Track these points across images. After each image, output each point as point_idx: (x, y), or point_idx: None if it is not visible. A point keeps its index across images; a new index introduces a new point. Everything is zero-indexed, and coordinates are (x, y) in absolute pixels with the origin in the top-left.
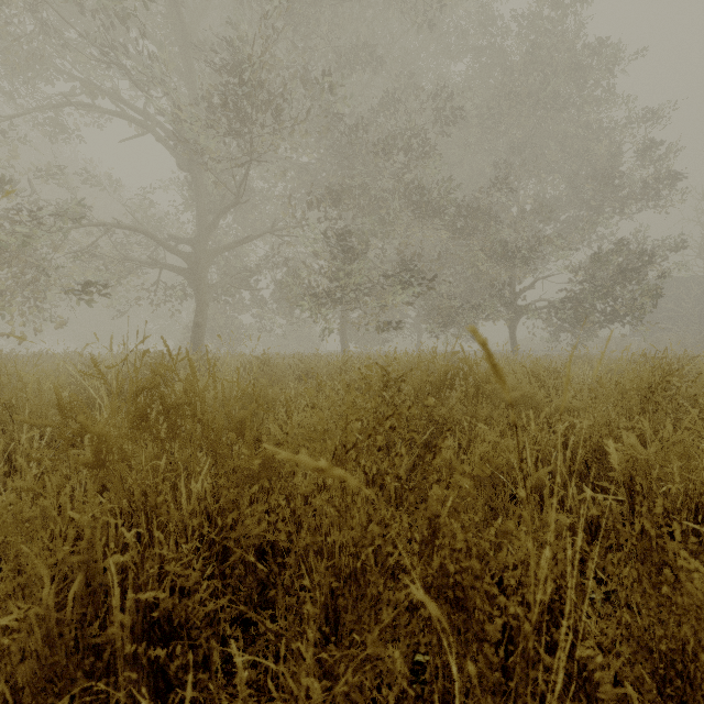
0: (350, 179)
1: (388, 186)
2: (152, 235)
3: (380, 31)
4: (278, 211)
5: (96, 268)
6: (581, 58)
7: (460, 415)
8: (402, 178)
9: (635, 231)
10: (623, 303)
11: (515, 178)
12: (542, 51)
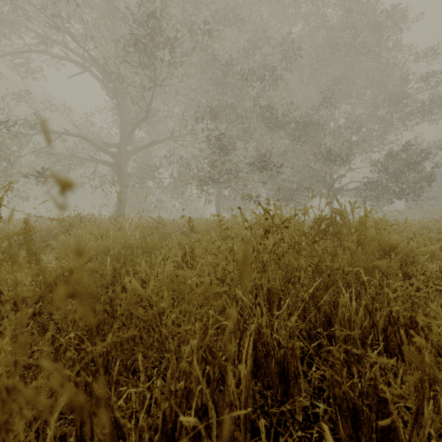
0: (223, 102)
1: (248, 108)
2: (89, 140)
3: (242, 4)
4: (175, 127)
5: (52, 162)
6: (379, 19)
7: (344, 265)
8: (258, 100)
9: (413, 138)
10: (407, 185)
11: (334, 102)
12: (354, 13)
